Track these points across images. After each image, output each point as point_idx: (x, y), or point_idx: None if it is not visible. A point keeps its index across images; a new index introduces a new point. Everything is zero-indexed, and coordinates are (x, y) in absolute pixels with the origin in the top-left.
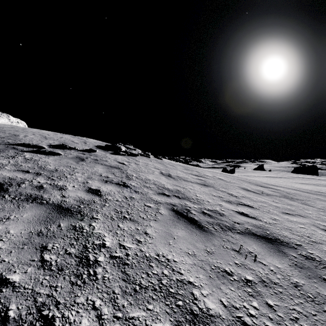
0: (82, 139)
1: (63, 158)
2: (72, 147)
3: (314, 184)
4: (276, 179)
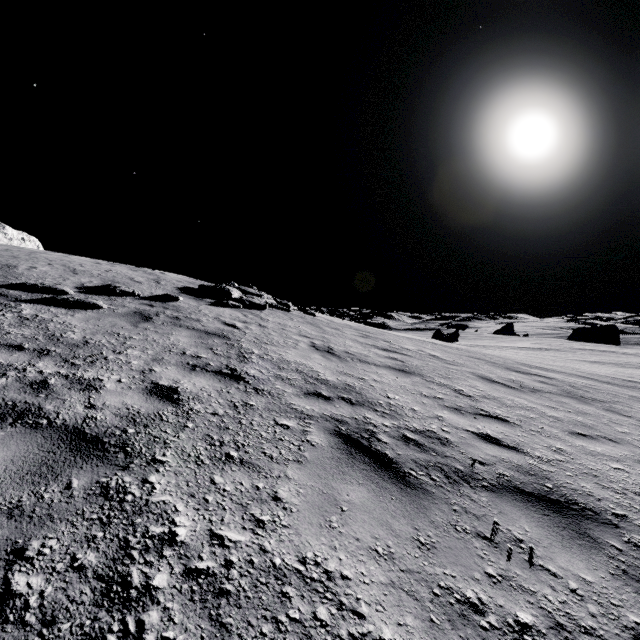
0: (152, 275)
1: (105, 316)
2: (128, 291)
3: (616, 364)
4: (541, 353)
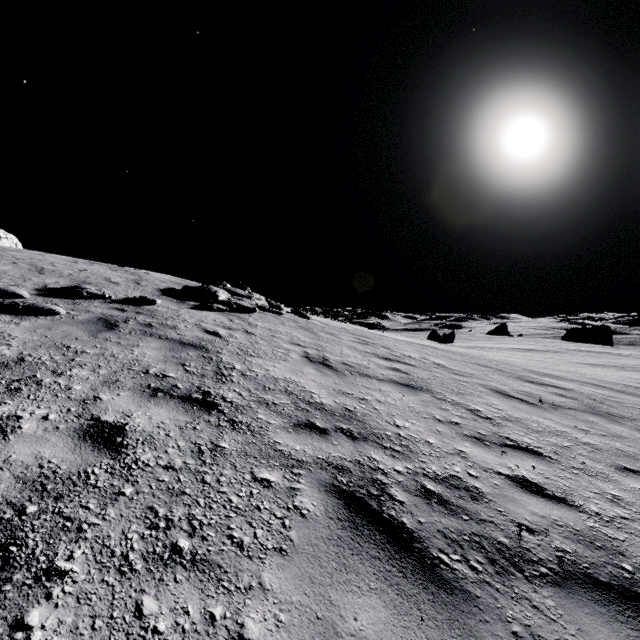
0: (133, 275)
1: (60, 323)
2: (97, 294)
3: (616, 367)
4: (539, 355)
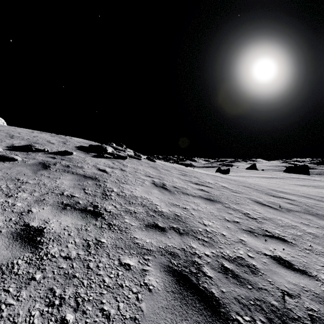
0: (63, 139)
1: (16, 166)
2: (40, 149)
3: (313, 186)
4: (273, 180)
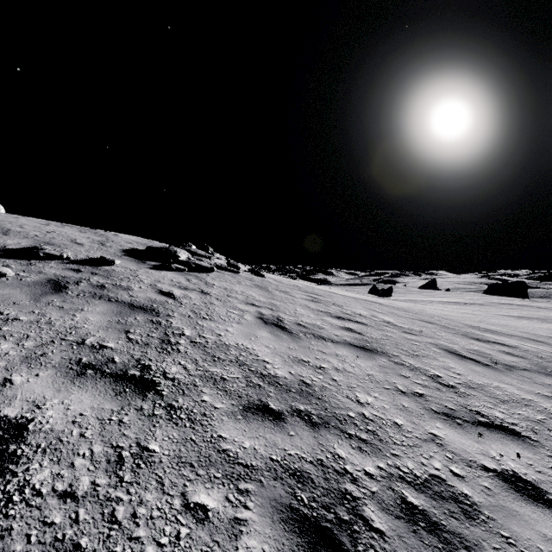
0: (101, 236)
1: (2, 286)
2: (54, 254)
3: (539, 319)
4: (468, 308)
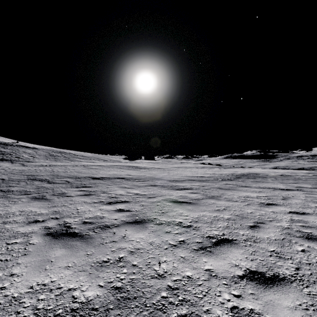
0: None
1: None
2: None
3: None
4: None
